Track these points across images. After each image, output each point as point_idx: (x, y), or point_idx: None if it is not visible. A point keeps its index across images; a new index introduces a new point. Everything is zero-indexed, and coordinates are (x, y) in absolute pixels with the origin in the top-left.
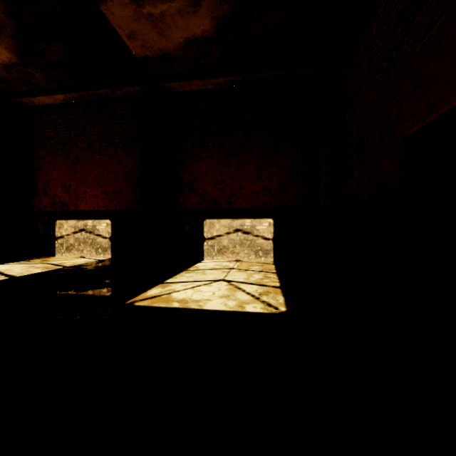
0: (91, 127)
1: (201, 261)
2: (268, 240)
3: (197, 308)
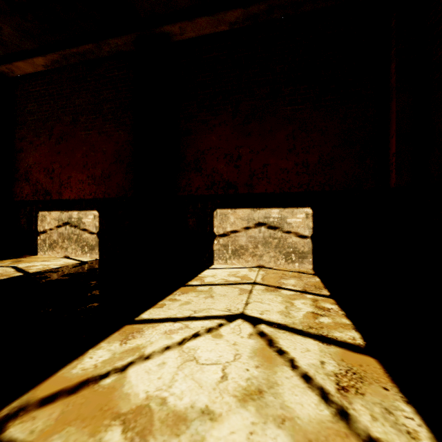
0: (76, 97)
1: (210, 266)
2: (304, 238)
3: None
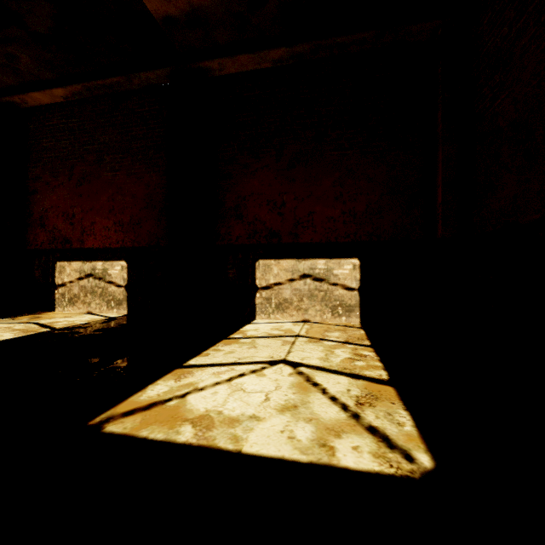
0: (101, 133)
1: (252, 320)
2: (351, 291)
3: (228, 447)
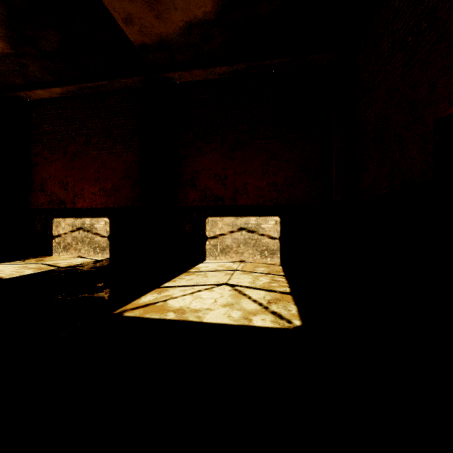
0: (89, 122)
1: (203, 261)
2: (274, 239)
3: (195, 320)
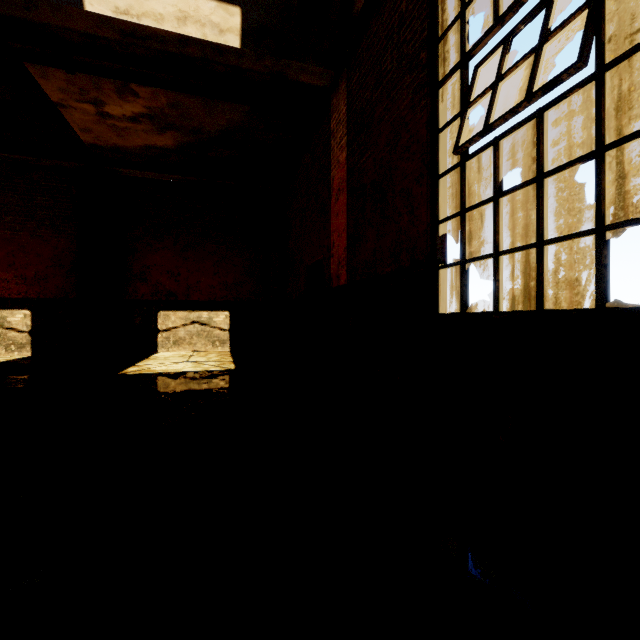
0: None
1: (156, 353)
2: (225, 331)
3: (177, 371)
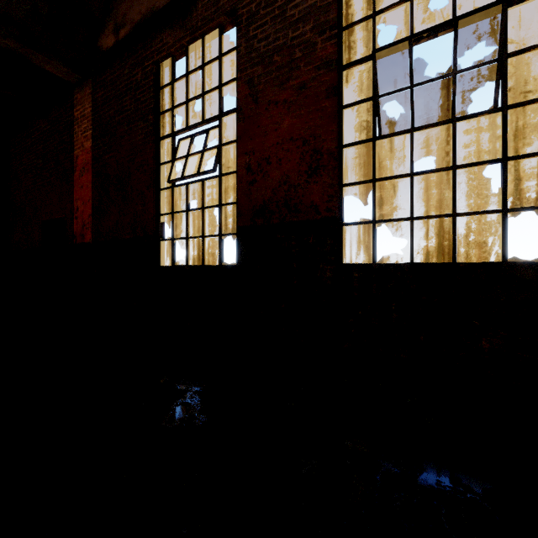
0: None
1: None
2: None
3: None
